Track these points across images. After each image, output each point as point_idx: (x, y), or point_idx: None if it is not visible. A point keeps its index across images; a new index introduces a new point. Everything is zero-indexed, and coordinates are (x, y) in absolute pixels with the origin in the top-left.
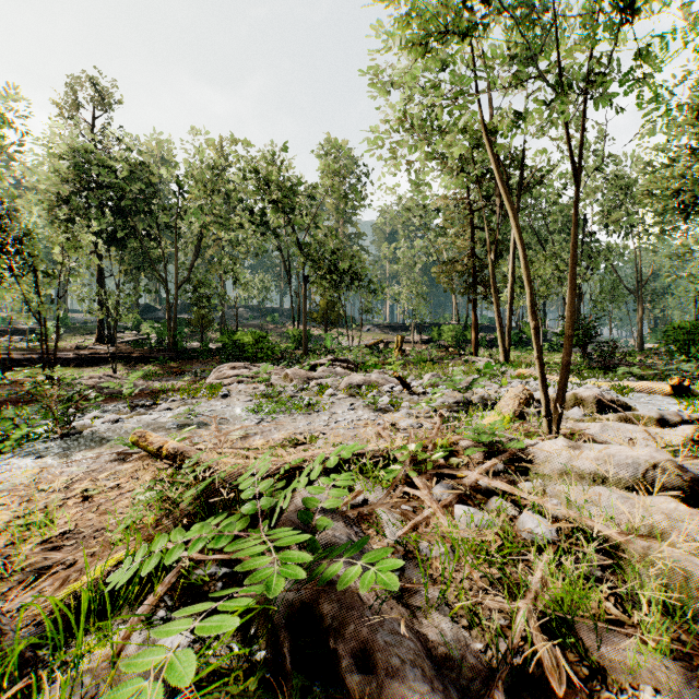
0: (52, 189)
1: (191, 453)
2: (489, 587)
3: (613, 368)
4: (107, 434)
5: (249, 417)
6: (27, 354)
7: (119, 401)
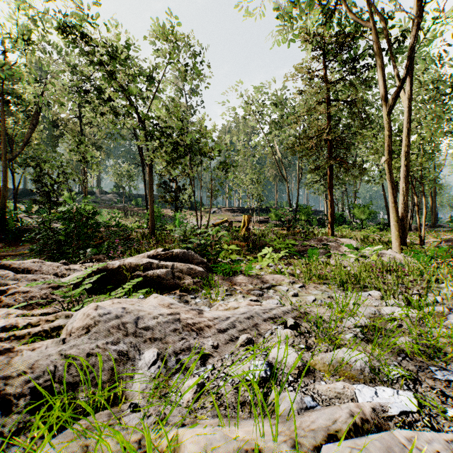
0: None
1: None
2: None
3: None
4: None
5: None
6: None
7: None
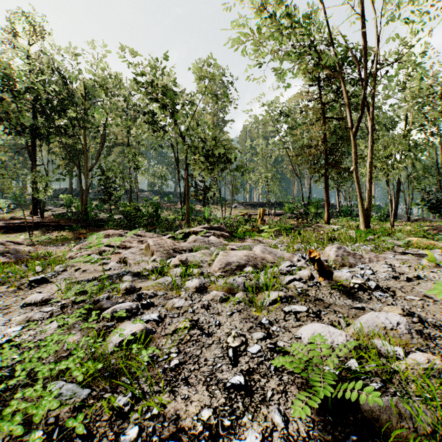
0: None
1: None
2: None
3: None
4: None
5: None
6: None
7: None
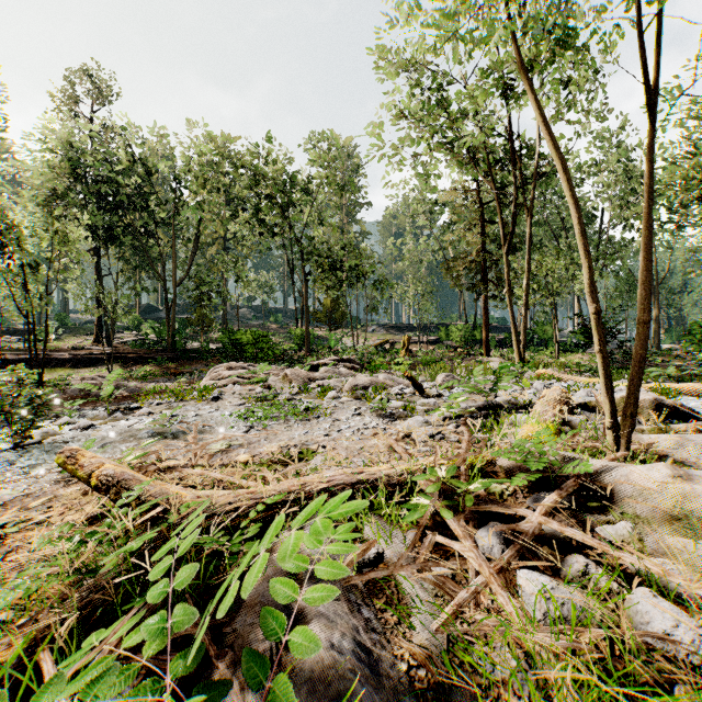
0: (48, 184)
1: (131, 483)
2: None
3: None
4: (69, 444)
5: (237, 424)
6: (22, 354)
7: (103, 404)
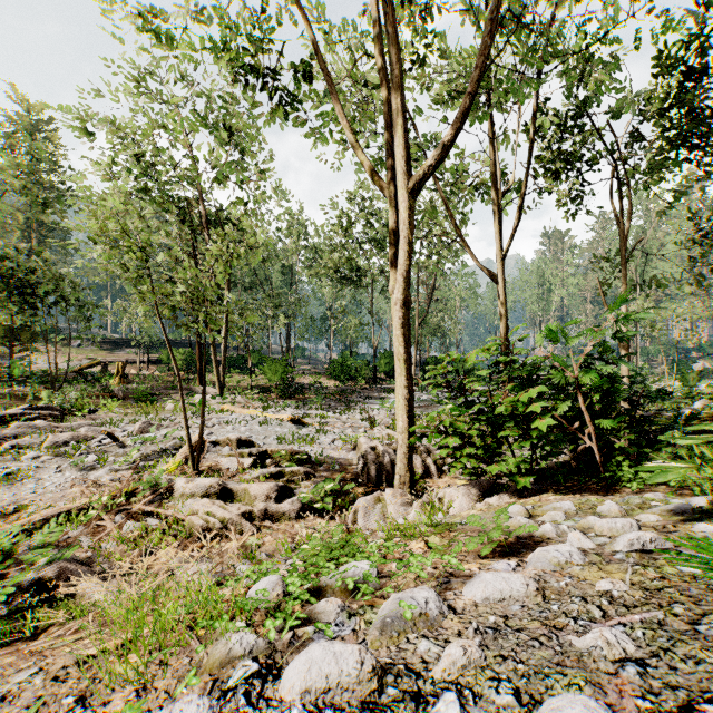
0: None
1: None
2: (130, 550)
3: (292, 395)
4: None
5: None
6: None
7: None
